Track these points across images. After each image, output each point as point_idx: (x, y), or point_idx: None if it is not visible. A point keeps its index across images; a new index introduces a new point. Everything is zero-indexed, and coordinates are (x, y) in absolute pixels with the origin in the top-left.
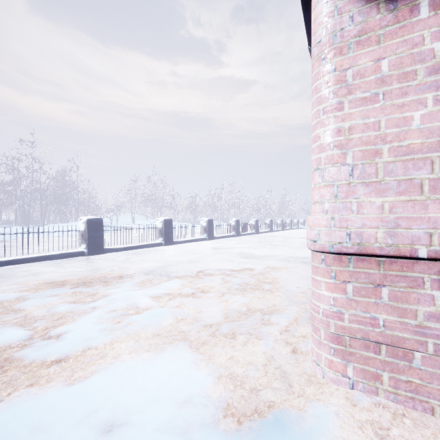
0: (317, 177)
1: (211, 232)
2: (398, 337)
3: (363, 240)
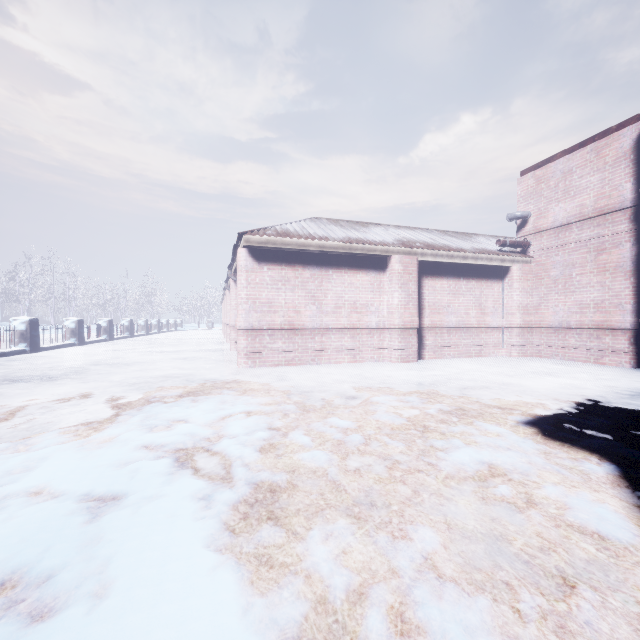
0: (241, 307)
1: (82, 336)
2: (260, 350)
3: (253, 325)
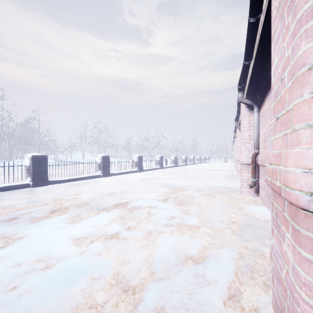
0: None
1: (141, 166)
2: None
3: None
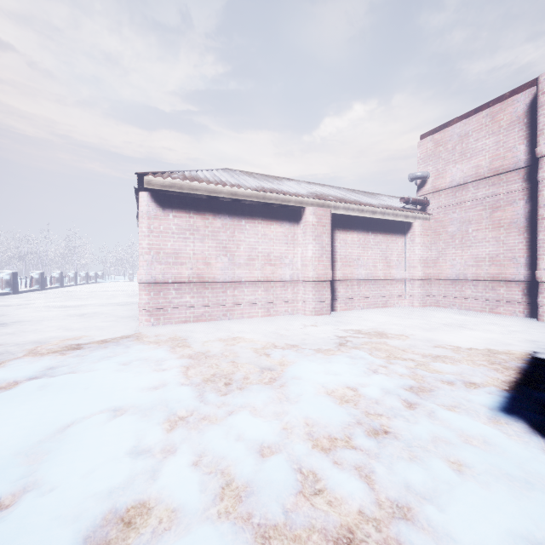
0: (142, 257)
1: None
2: (165, 305)
3: (156, 278)
